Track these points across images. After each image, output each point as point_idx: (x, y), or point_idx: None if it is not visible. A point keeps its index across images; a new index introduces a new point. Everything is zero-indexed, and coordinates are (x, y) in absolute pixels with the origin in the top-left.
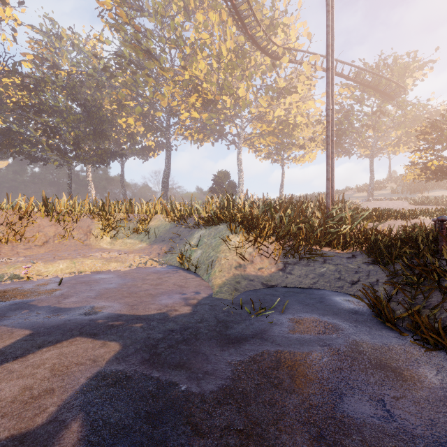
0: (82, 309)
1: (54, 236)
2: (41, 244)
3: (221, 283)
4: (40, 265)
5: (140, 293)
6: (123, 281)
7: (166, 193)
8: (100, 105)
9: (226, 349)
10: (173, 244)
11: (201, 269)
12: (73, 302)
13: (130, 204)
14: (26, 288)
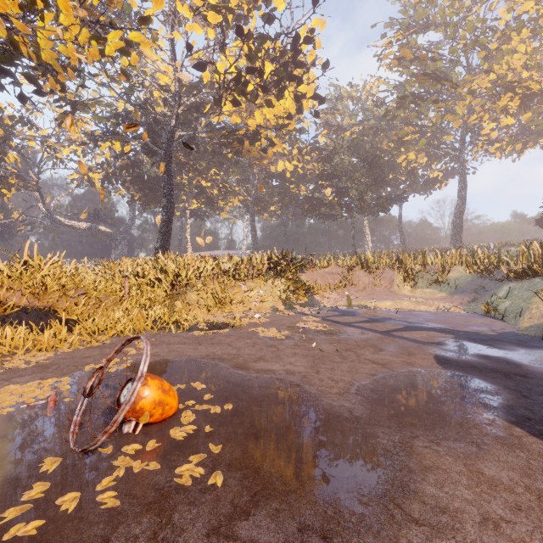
0: (421, 323)
1: (368, 284)
2: (361, 289)
3: (527, 326)
4: (375, 302)
5: (454, 323)
6: (437, 316)
7: (459, 234)
8: (381, 152)
9: (520, 346)
10: (476, 296)
11: (509, 317)
12: (413, 321)
13: (424, 257)
14: (378, 312)
